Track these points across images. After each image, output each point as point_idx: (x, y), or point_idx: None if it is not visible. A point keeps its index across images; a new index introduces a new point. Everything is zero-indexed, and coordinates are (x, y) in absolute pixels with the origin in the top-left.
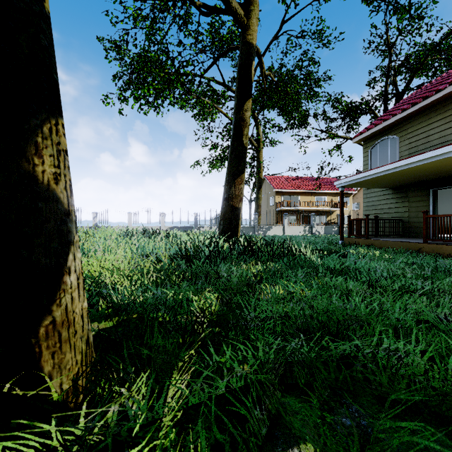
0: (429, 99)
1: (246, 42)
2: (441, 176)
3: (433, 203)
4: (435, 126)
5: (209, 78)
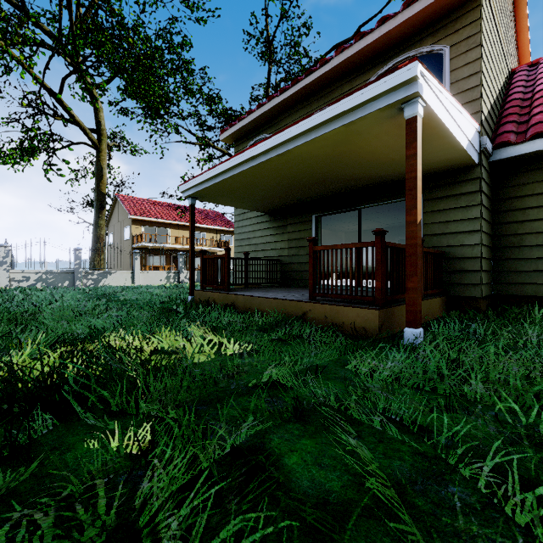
0: (312, 75)
1: None
2: (327, 192)
3: (316, 236)
4: None
5: None
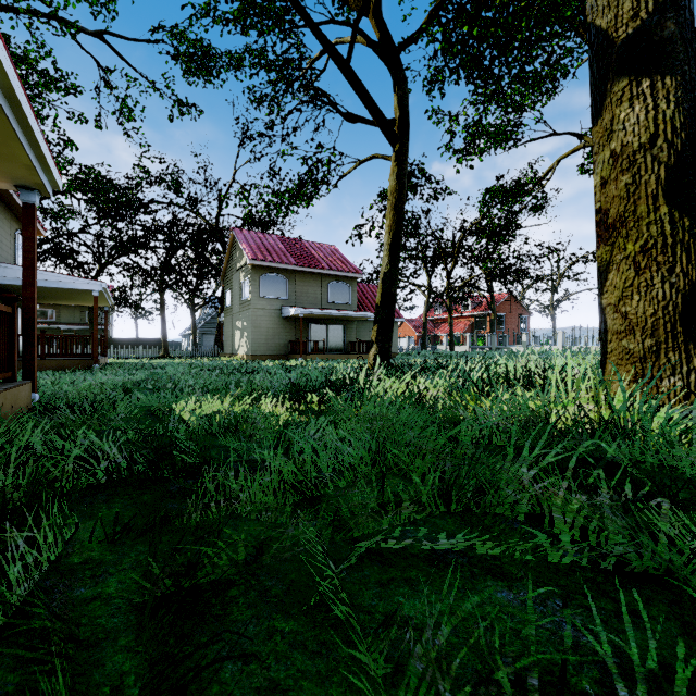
0: None
1: None
2: None
3: None
4: None
5: None
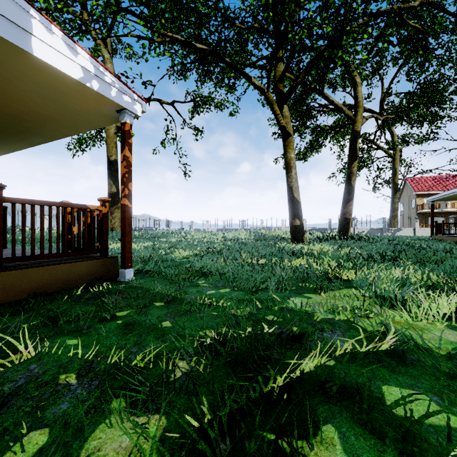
0: None
1: (354, 130)
2: None
3: None
4: None
5: (343, 104)
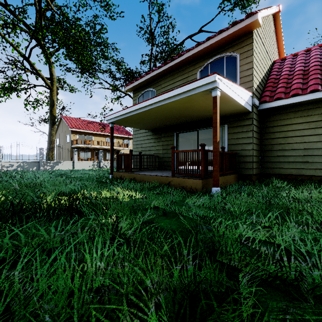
0: (174, 61)
1: None
2: (182, 121)
3: (176, 143)
4: (178, 84)
5: None
